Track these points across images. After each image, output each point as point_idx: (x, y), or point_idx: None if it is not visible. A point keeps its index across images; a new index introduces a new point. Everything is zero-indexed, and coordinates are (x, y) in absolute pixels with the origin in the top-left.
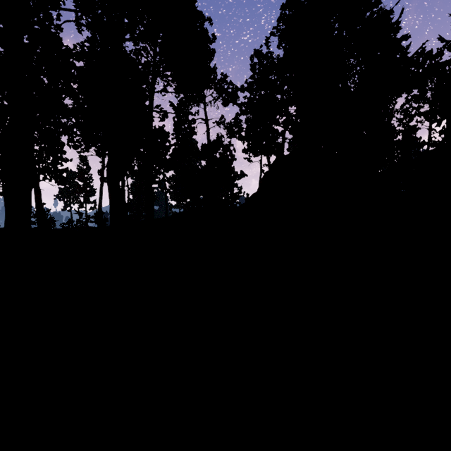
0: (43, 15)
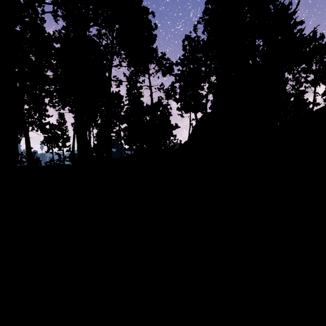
0: (31, 10)
